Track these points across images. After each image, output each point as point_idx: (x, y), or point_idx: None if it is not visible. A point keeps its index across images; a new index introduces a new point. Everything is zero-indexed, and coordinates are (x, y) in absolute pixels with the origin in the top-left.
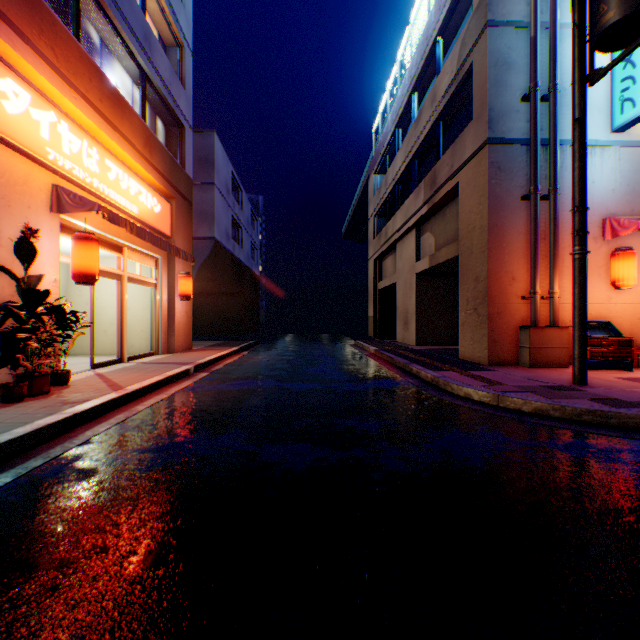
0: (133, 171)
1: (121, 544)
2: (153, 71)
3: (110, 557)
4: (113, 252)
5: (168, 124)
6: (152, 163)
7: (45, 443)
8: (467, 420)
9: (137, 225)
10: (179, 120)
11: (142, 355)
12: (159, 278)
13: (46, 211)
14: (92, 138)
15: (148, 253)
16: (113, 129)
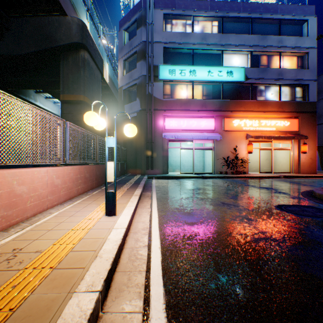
0: (272, 118)
1: (215, 181)
2: (282, 81)
3: (214, 181)
4: (266, 143)
5: (301, 87)
6: (282, 111)
7: (227, 178)
8: (287, 189)
9: (266, 136)
10: (303, 84)
11: (281, 172)
12: (291, 147)
13: (244, 139)
14: (255, 118)
15: (284, 139)
16: (262, 112)
